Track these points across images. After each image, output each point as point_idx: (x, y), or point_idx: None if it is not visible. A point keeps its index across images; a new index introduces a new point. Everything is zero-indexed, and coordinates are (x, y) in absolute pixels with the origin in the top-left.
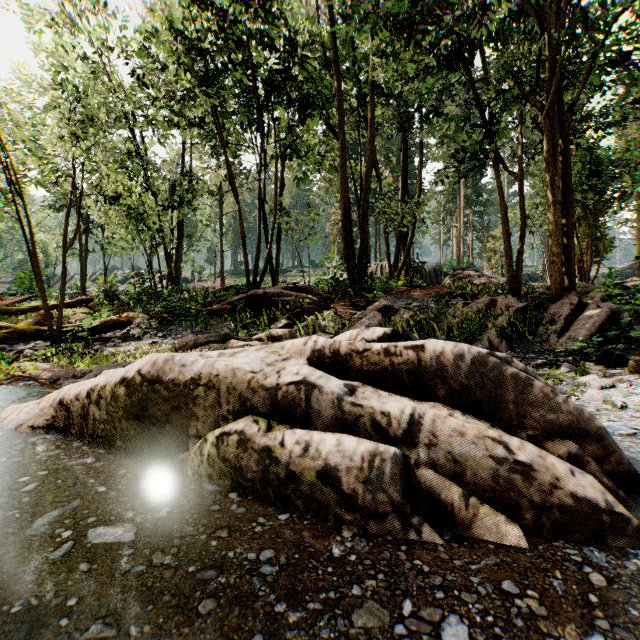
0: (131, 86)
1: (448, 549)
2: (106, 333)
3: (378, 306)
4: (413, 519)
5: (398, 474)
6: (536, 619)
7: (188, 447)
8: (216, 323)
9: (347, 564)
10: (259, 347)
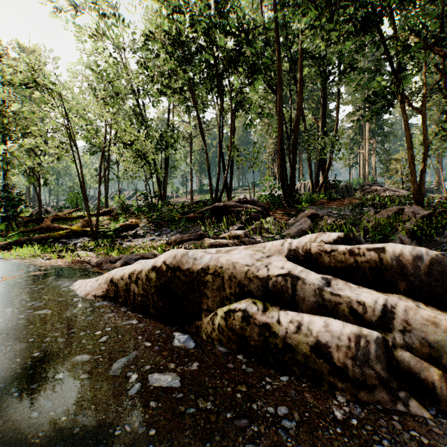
0: (137, 71)
1: (437, 423)
2: (123, 233)
3: (307, 214)
4: (400, 393)
5: (382, 354)
6: None
7: (200, 317)
8: (191, 226)
9: (351, 427)
10: (246, 246)
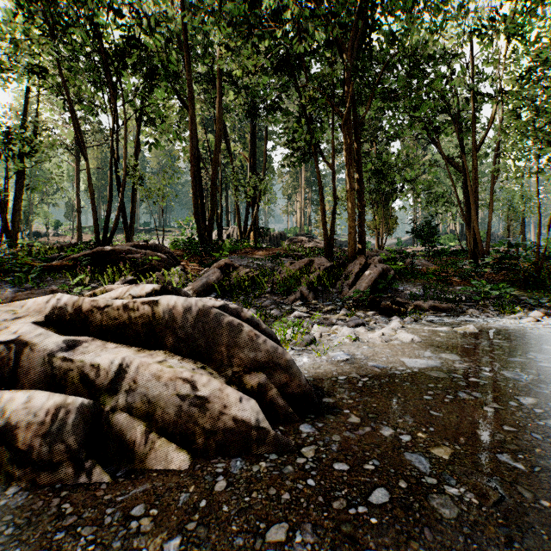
0: None
1: (110, 485)
2: None
3: (220, 264)
4: (87, 463)
5: (82, 423)
6: (135, 536)
7: None
8: (54, 279)
9: None
10: None
